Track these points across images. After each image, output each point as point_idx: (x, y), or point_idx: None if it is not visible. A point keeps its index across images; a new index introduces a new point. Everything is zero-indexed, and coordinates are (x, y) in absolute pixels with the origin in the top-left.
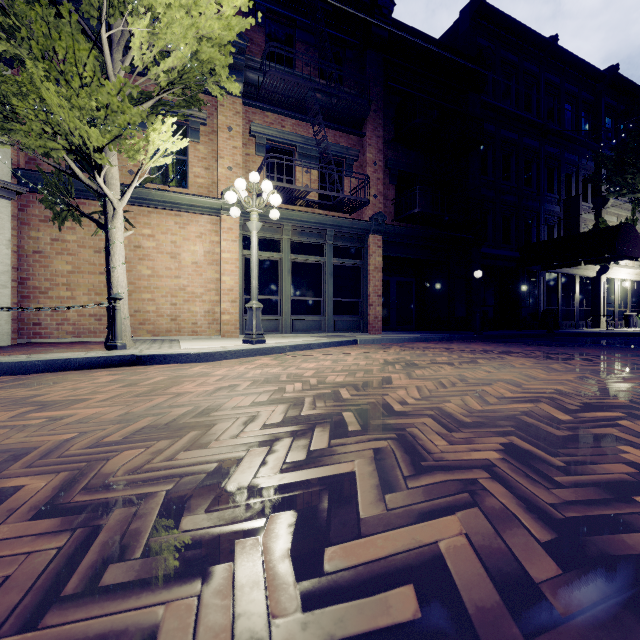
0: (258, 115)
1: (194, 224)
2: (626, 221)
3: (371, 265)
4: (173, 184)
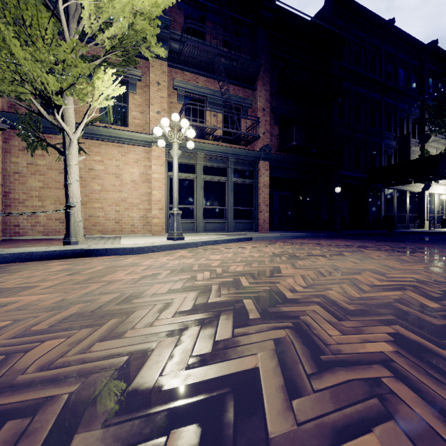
0: (179, 74)
1: (132, 153)
2: (444, 151)
3: (261, 183)
4: (117, 124)
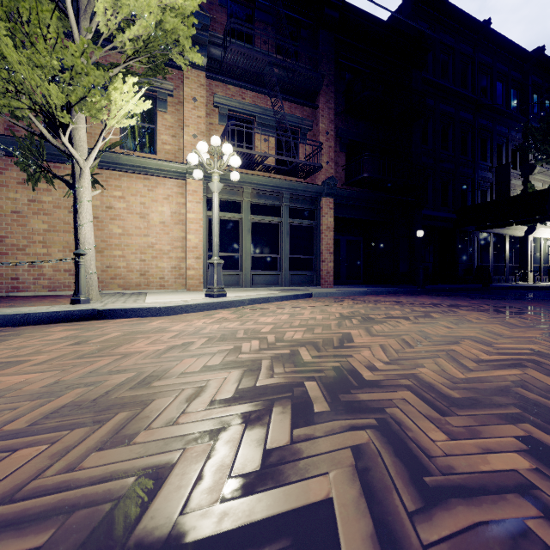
0: (221, 88)
1: (162, 187)
2: None
3: (323, 225)
4: (142, 150)
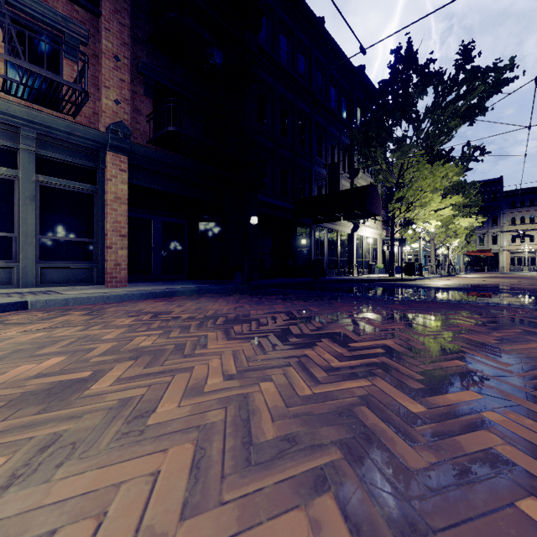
0: None
1: None
2: None
3: (109, 193)
4: None
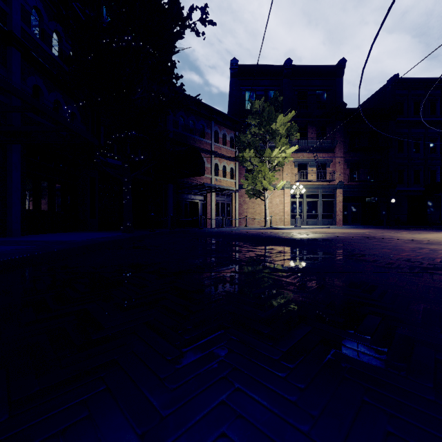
0: (295, 155)
1: (276, 192)
2: None
3: (337, 200)
4: None
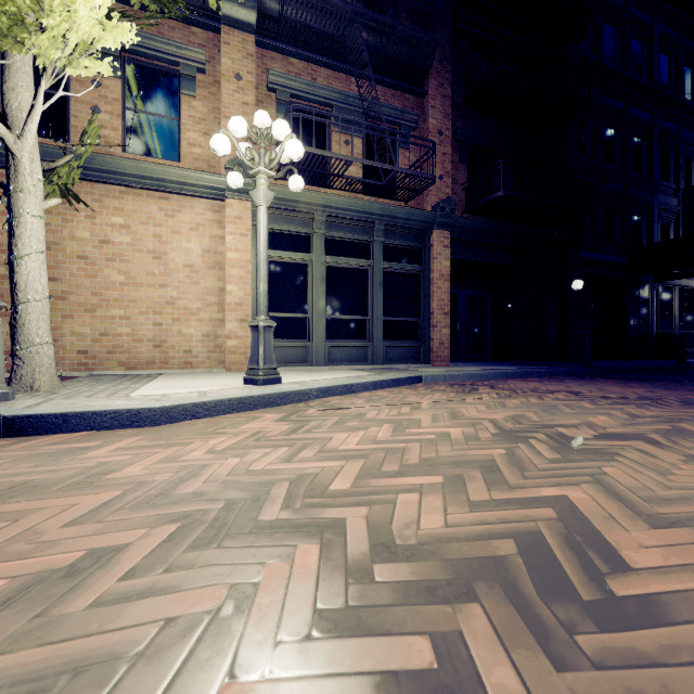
0: (279, 62)
1: (187, 211)
2: None
3: (435, 271)
4: (158, 155)
